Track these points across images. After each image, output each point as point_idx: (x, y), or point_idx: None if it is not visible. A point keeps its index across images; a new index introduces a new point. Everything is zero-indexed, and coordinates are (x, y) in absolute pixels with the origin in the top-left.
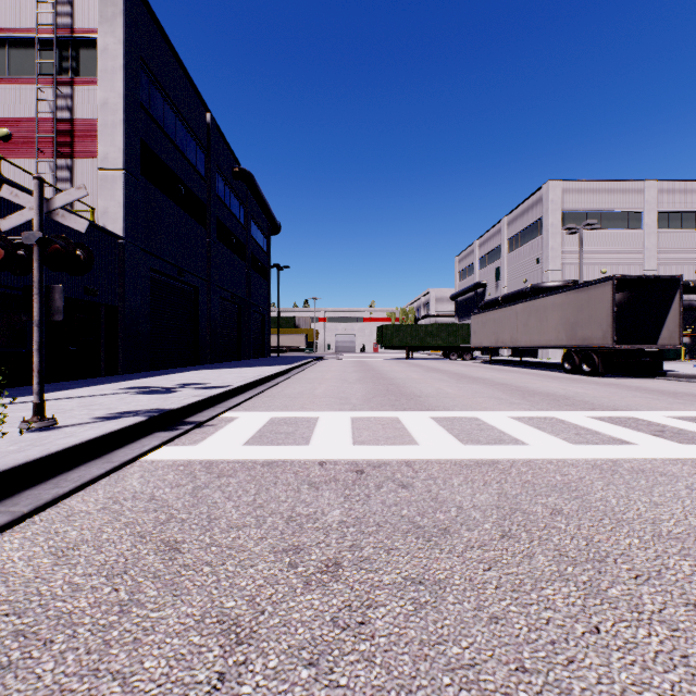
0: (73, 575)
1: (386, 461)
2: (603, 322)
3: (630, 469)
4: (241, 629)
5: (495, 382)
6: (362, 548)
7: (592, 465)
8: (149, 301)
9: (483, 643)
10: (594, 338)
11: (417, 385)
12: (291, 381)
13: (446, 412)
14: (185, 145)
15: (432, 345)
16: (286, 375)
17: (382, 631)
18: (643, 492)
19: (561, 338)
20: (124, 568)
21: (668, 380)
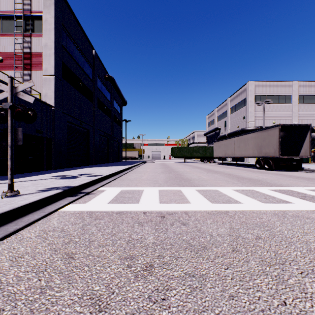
0: (19, 272)
1: (175, 211)
2: (274, 145)
3: (291, 215)
4: (102, 302)
5: (225, 173)
6: (164, 257)
7: (273, 214)
8: (66, 136)
9: (226, 311)
10: (270, 153)
11: (189, 174)
12: (131, 172)
13: (203, 187)
14: (83, 64)
15: (195, 156)
16: (129, 170)
17: (174, 304)
18: (299, 227)
19: (255, 153)
20: (45, 268)
21: (304, 172)
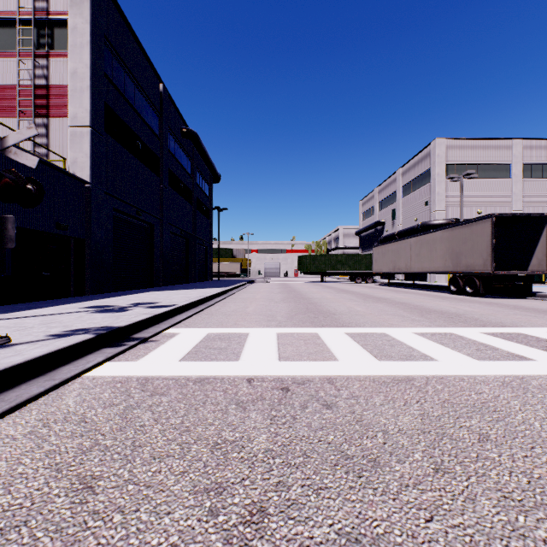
0: None
1: (309, 378)
2: (483, 252)
3: (539, 386)
4: None
5: (395, 301)
6: (289, 487)
7: (502, 383)
8: (112, 235)
9: None
10: (476, 265)
11: (331, 304)
12: (228, 300)
13: (358, 328)
14: (142, 109)
15: (341, 271)
16: (223, 296)
17: None
18: None
19: (448, 265)
20: (26, 516)
21: (537, 299)
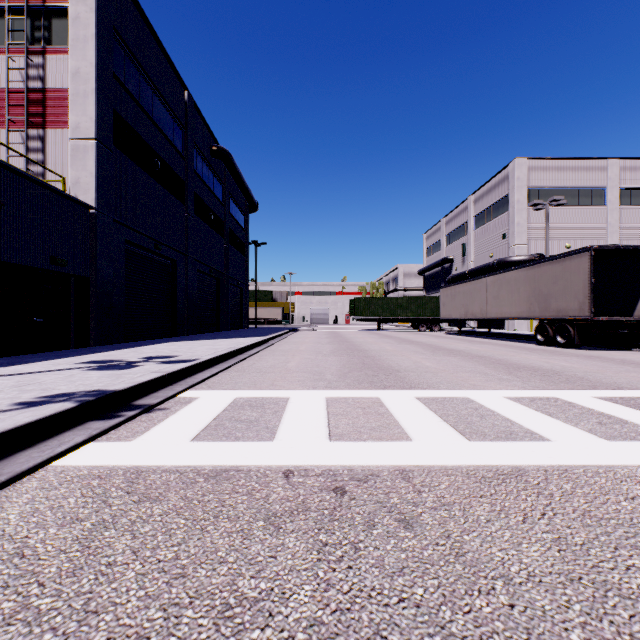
0: None
1: (374, 470)
2: (579, 293)
3: None
4: None
5: (472, 354)
6: None
7: None
8: (124, 273)
9: None
10: (569, 310)
11: (392, 358)
12: (265, 353)
13: (432, 391)
14: (162, 120)
15: (402, 317)
16: (260, 347)
17: None
18: None
19: (534, 310)
20: None
21: None
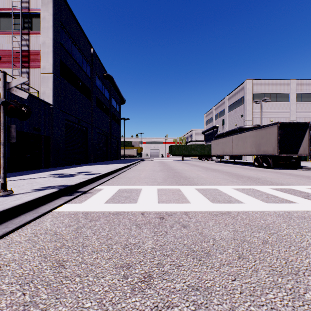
0: (2, 284)
1: (175, 212)
2: (273, 143)
3: (297, 216)
4: None
5: (223, 171)
6: (164, 265)
7: (278, 214)
8: (64, 134)
9: None
10: (269, 151)
11: (187, 172)
12: (130, 170)
13: (202, 186)
14: (81, 63)
15: (193, 154)
16: (127, 168)
17: None
18: (307, 230)
19: (253, 151)
20: (31, 278)
21: (303, 170)
